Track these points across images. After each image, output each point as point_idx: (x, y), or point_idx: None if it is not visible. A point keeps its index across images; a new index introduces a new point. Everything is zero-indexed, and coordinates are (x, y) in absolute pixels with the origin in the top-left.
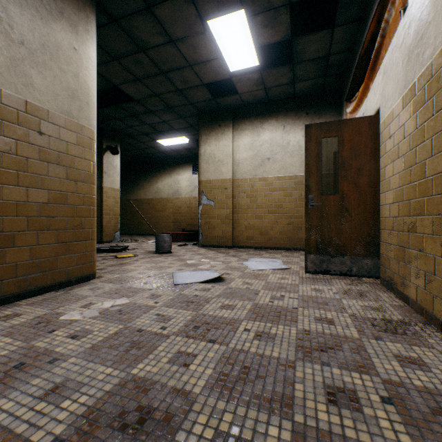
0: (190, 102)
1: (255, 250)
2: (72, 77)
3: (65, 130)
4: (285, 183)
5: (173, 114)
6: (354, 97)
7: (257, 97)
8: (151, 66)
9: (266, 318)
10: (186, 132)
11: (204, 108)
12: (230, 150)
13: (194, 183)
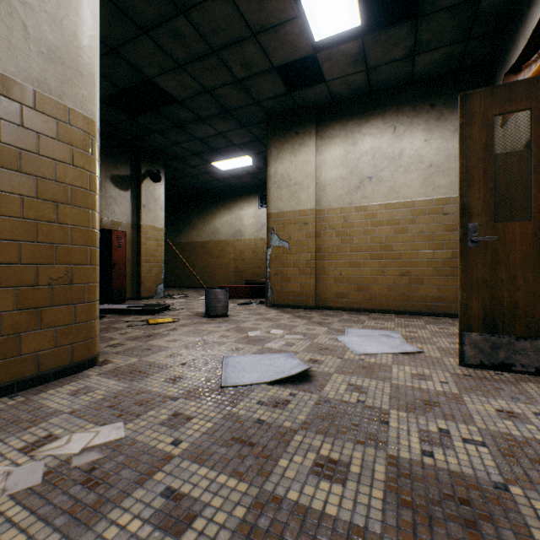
0: (255, 100)
1: (350, 313)
2: (47, 21)
3: (33, 112)
4: (396, 213)
5: (232, 122)
6: (536, 55)
7: (353, 86)
8: (196, 41)
9: (443, 534)
10: (250, 149)
11: (275, 110)
12: (312, 168)
13: (261, 220)
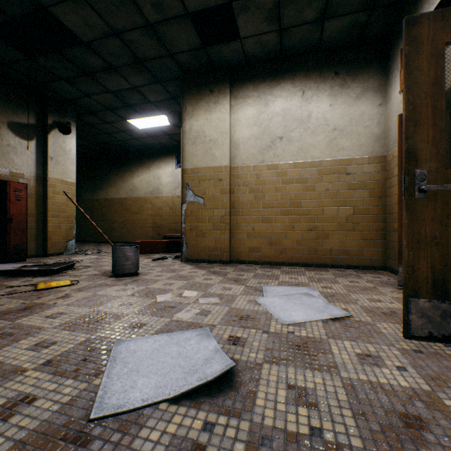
0: (169, 52)
1: (263, 267)
2: None
3: None
4: (305, 172)
5: (146, 75)
6: None
7: (266, 47)
8: None
9: None
10: (166, 108)
11: (190, 65)
12: (226, 126)
13: (178, 179)
